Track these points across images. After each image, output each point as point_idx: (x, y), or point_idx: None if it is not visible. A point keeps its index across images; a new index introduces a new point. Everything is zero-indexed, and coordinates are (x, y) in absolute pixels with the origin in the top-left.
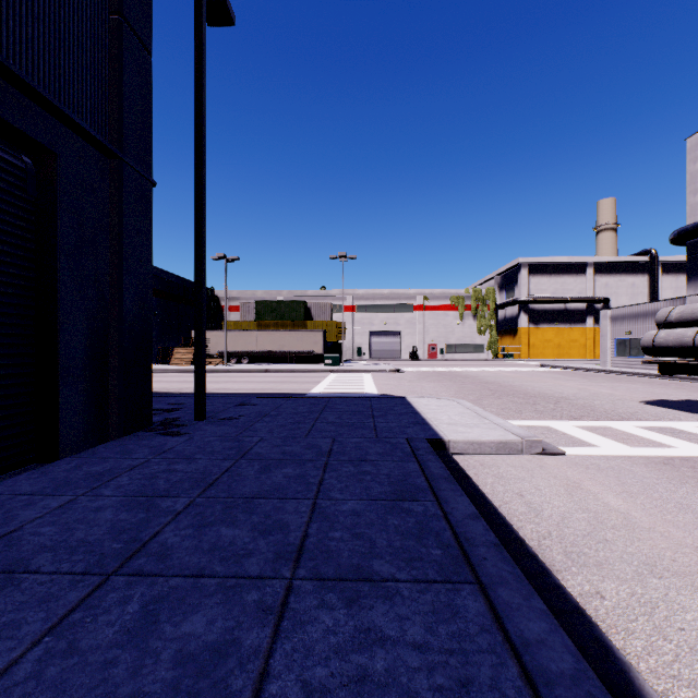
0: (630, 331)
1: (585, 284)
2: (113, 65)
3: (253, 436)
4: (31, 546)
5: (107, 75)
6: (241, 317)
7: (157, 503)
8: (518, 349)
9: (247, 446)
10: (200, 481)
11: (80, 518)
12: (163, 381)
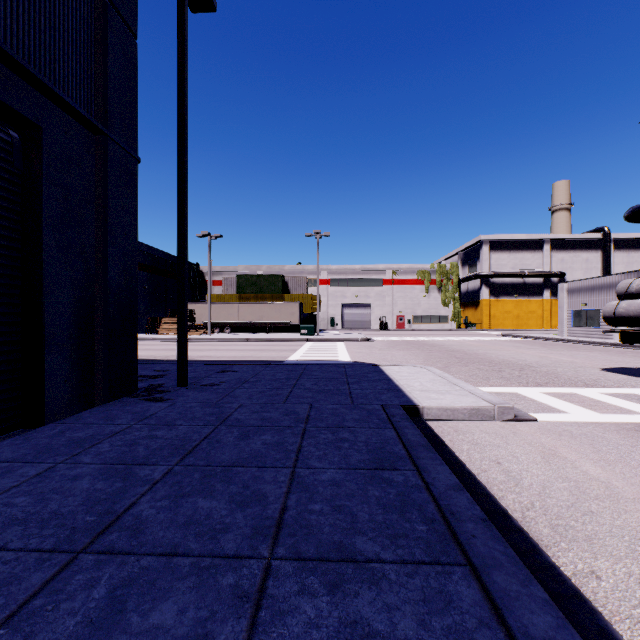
0: (587, 302)
1: (542, 259)
2: (99, 45)
3: (233, 402)
4: (1, 519)
5: (93, 55)
6: (224, 291)
7: (135, 471)
8: (480, 320)
9: (226, 412)
10: (179, 448)
11: (56, 487)
12: (151, 349)
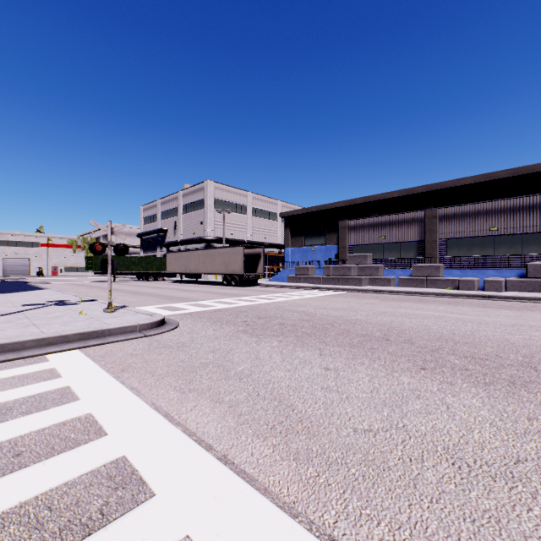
0: None
1: None
2: None
3: None
4: None
5: None
6: None
7: None
8: None
9: None
10: None
11: None
12: None
